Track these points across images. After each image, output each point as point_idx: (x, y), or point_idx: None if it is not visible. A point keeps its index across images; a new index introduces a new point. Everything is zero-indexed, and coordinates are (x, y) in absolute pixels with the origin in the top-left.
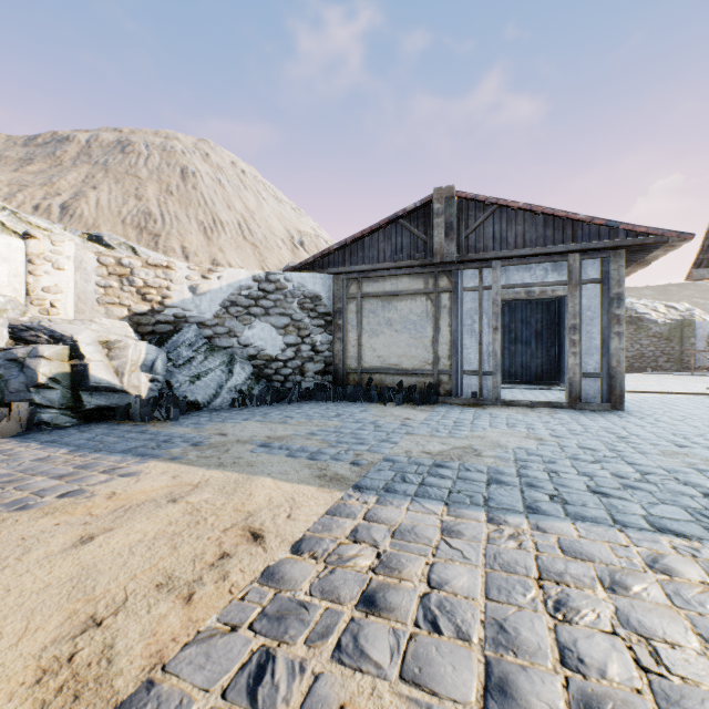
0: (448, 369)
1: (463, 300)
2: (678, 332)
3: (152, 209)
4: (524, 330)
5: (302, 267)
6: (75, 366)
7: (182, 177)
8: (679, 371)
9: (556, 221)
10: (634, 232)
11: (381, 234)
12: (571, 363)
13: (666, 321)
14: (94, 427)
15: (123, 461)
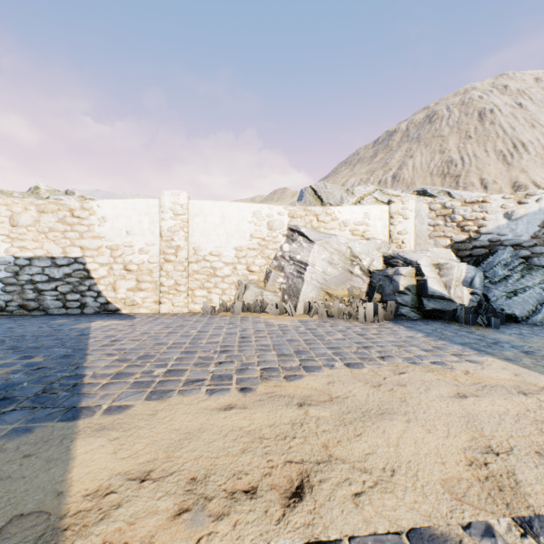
0: None
1: None
2: None
3: (452, 157)
4: None
5: None
6: (418, 280)
7: (478, 120)
8: None
9: None
10: None
11: None
12: None
13: None
14: (431, 322)
15: (463, 350)
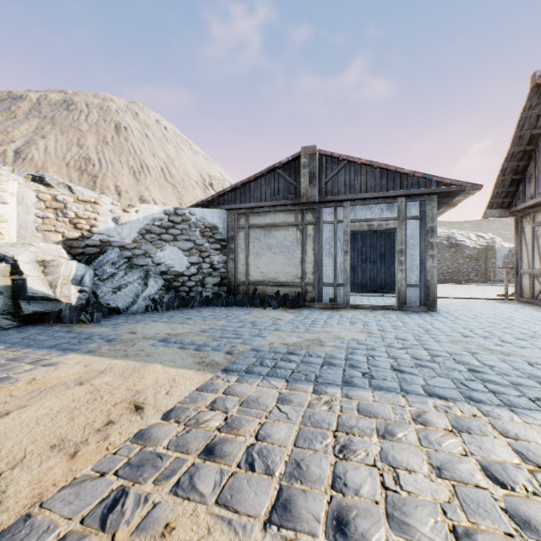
0: (312, 282)
1: (323, 231)
2: (483, 255)
3: (91, 156)
4: (372, 253)
5: (204, 204)
6: (16, 280)
7: (116, 131)
8: (484, 283)
9: (389, 173)
10: (442, 182)
11: (263, 180)
12: (399, 277)
13: (476, 247)
14: (31, 328)
15: (48, 354)
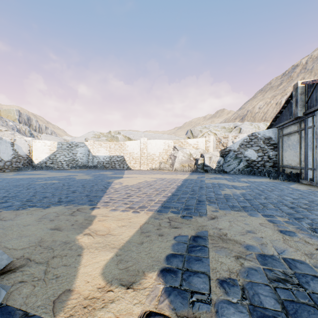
0: (303, 166)
1: (307, 133)
2: None
3: None
4: None
5: (269, 127)
6: (203, 161)
7: None
8: None
9: None
10: None
11: (286, 108)
12: None
13: None
14: (202, 172)
15: (187, 174)
